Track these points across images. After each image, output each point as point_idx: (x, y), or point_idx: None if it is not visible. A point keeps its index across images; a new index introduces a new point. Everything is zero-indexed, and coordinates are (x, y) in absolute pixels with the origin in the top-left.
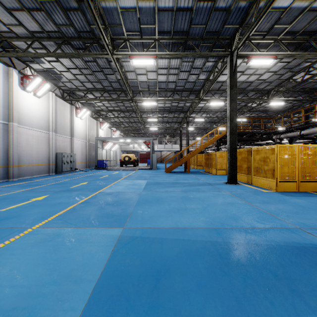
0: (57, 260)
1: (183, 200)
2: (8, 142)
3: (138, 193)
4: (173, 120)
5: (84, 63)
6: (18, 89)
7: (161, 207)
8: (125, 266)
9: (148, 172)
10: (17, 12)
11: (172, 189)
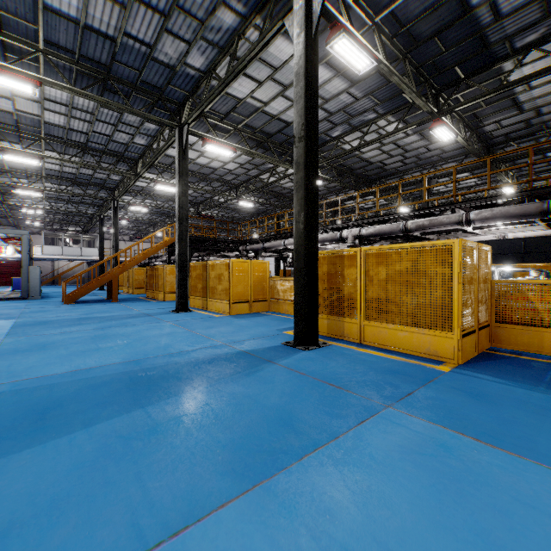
0: None
1: (95, 340)
2: None
3: None
4: (83, 200)
5: None
6: None
7: (52, 353)
8: None
9: (17, 304)
10: None
11: (77, 328)
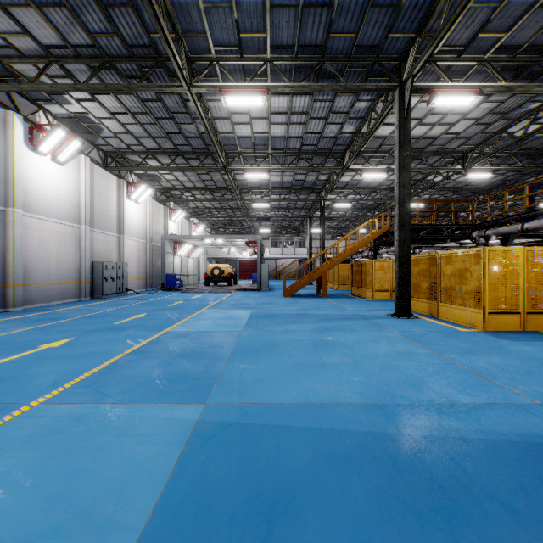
0: (68, 476)
1: (317, 348)
2: (5, 243)
3: (235, 335)
4: (296, 205)
5: (141, 103)
6: (24, 150)
7: (277, 361)
8: (203, 491)
9: (253, 295)
10: (19, 9)
11: (296, 327)
